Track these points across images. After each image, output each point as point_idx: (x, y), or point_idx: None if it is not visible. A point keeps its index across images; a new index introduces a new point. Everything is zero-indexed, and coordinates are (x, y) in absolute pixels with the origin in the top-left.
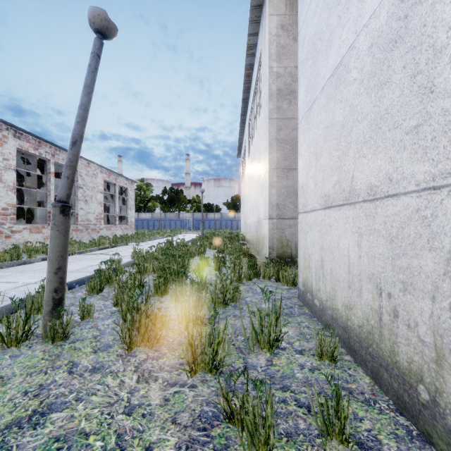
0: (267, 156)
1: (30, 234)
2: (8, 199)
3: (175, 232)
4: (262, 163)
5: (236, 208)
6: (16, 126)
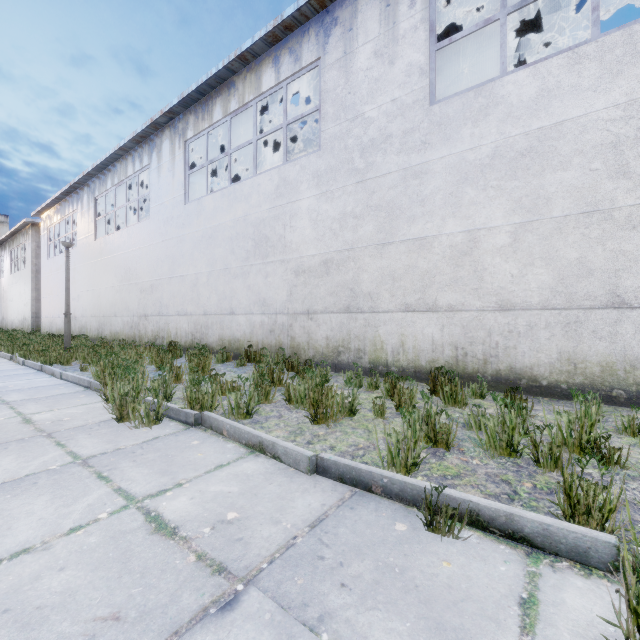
0: (31, 293)
1: None
2: None
3: None
4: (27, 293)
5: None
6: None
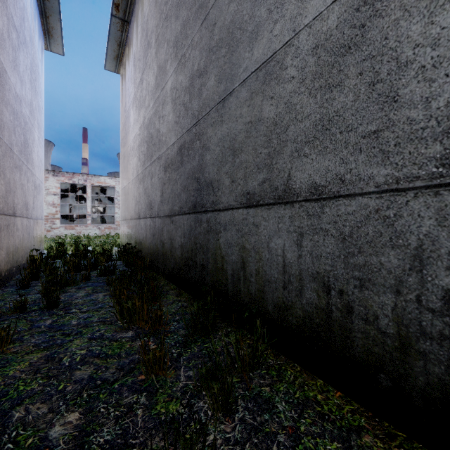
0: None
1: None
2: None
3: None
4: None
5: None
6: None
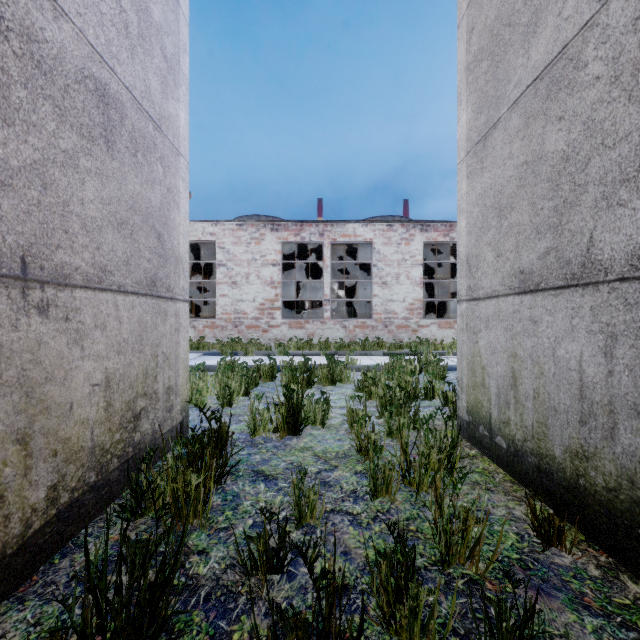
0: None
1: (439, 329)
2: (415, 295)
3: None
4: None
5: None
6: (419, 221)
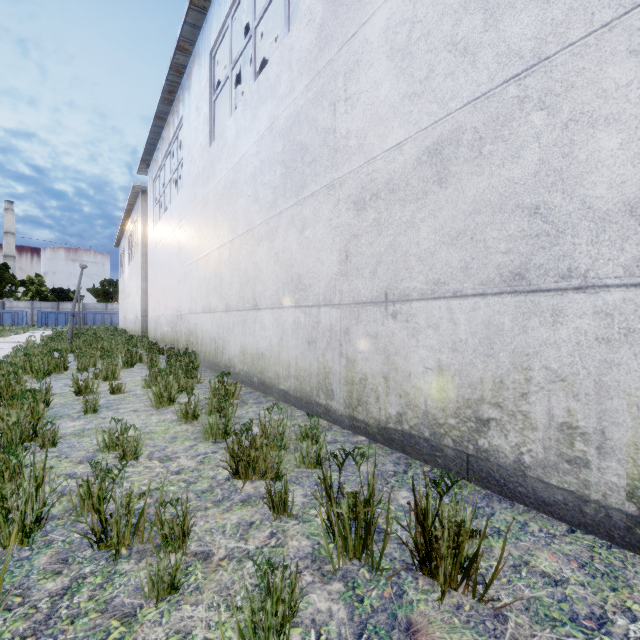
0: (140, 284)
1: None
2: None
3: (25, 329)
4: (138, 284)
5: (109, 298)
6: None
